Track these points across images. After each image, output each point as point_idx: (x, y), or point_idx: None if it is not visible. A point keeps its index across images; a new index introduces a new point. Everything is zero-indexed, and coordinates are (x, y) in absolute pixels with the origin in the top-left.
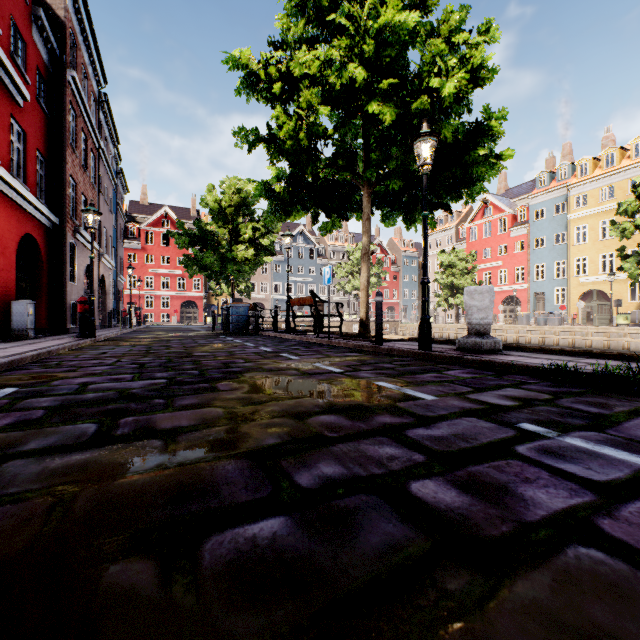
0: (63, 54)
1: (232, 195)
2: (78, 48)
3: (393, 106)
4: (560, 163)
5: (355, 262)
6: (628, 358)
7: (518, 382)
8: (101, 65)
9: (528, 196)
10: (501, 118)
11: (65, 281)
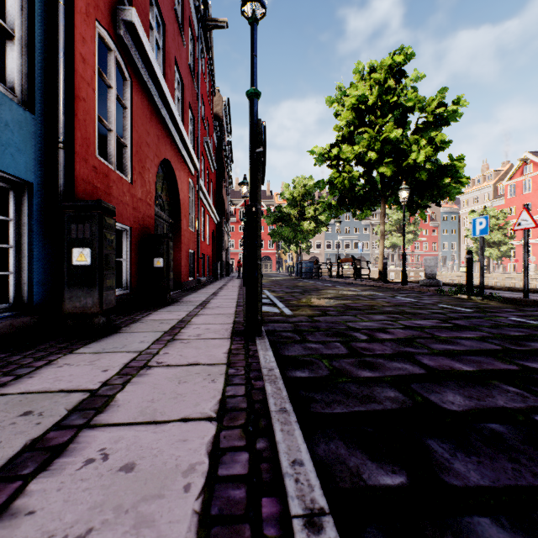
0: (221, 136)
1: (300, 189)
2: (224, 126)
3: (391, 168)
4: None
5: (393, 222)
6: (492, 289)
7: (421, 294)
8: (230, 128)
9: None
10: (461, 159)
11: (222, 250)
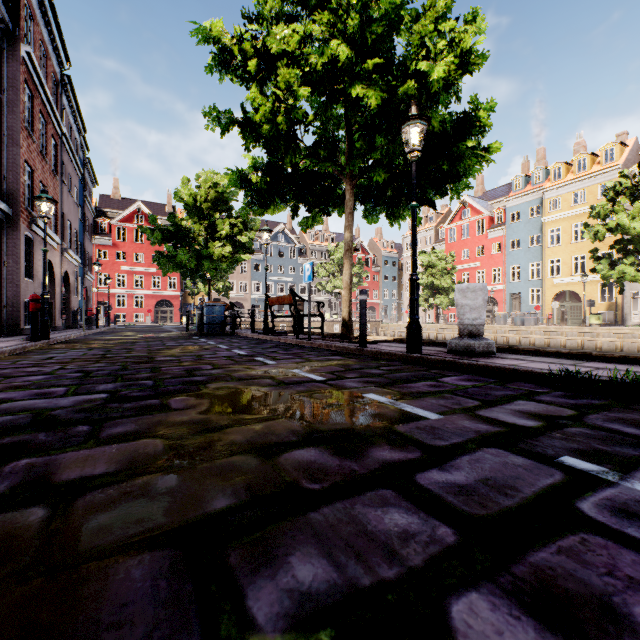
0: (16, 27)
1: (208, 189)
2: (35, 23)
3: (378, 89)
4: (535, 167)
5: (336, 262)
6: (631, 361)
7: (527, 392)
8: (63, 44)
9: (505, 199)
10: (489, 109)
11: (19, 277)
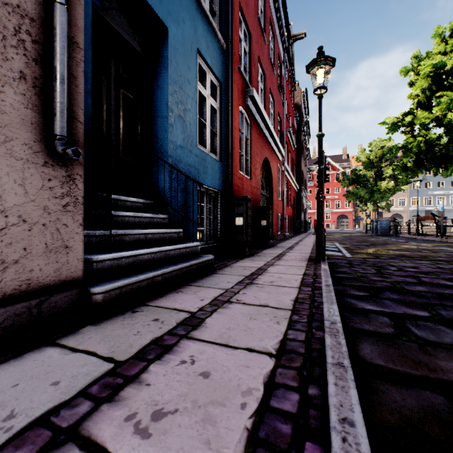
0: (300, 120)
1: (377, 151)
2: (302, 111)
3: None
4: None
5: None
6: None
7: None
8: (308, 110)
9: None
10: None
11: (300, 212)
